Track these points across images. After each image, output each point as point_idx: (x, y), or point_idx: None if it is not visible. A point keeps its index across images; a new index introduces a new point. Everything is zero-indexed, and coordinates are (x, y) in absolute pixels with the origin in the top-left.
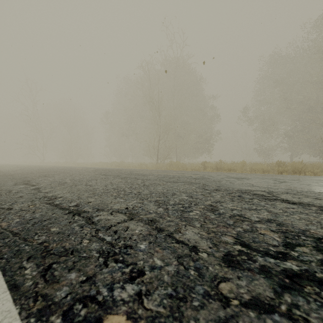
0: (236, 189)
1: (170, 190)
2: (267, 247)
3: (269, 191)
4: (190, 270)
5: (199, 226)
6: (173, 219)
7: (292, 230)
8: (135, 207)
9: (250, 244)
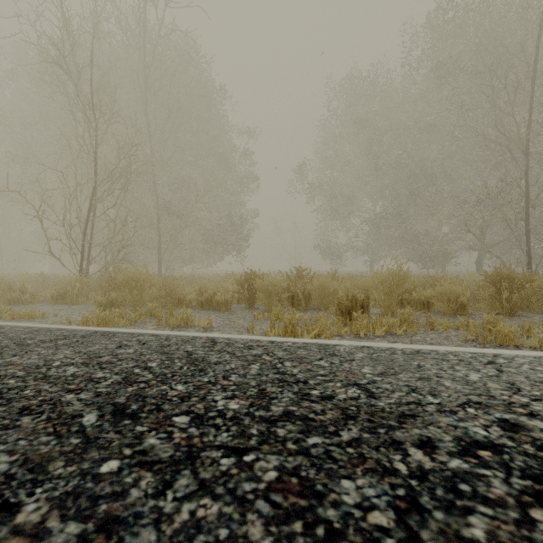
0: None
1: None
2: None
3: None
4: None
5: None
6: None
7: None
8: None
9: None
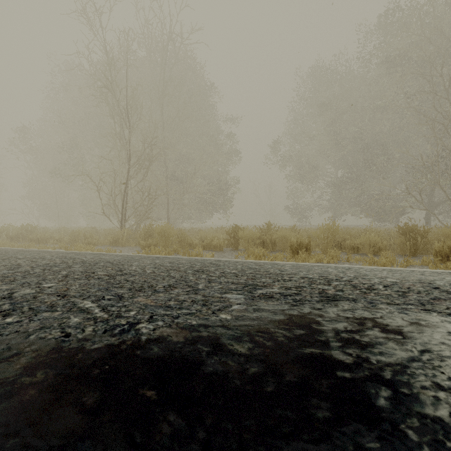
0: None
1: None
2: None
3: None
4: None
5: None
6: None
7: None
8: None
9: None
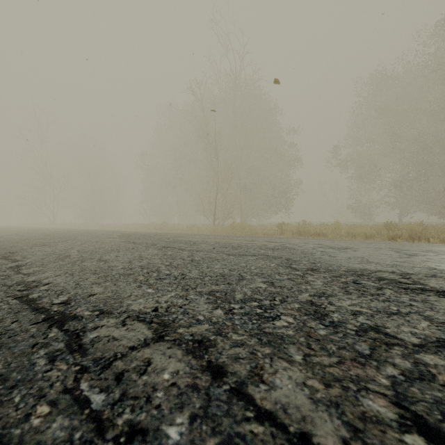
0: (345, 268)
1: (234, 270)
2: None
3: (402, 272)
4: None
5: (300, 361)
6: (245, 338)
7: None
8: (170, 307)
9: (440, 426)
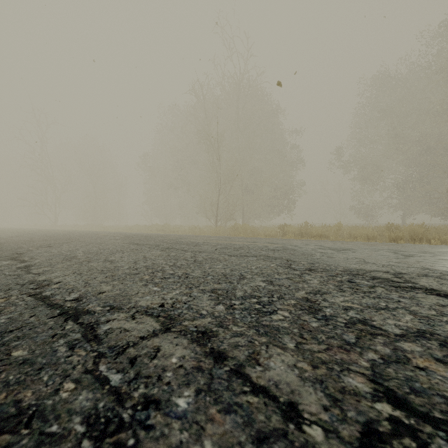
0: (342, 268)
1: (236, 270)
2: (447, 409)
3: (395, 272)
4: None
5: (293, 348)
6: (244, 329)
7: None
8: (176, 303)
9: (407, 397)
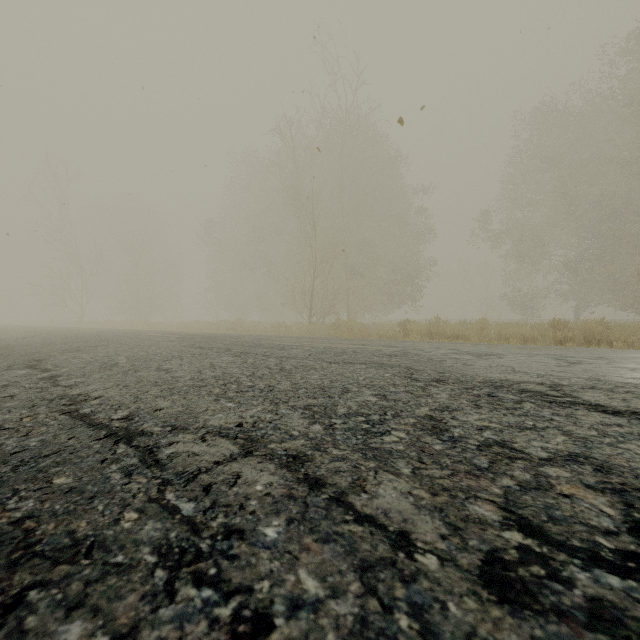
0: (481, 379)
1: (337, 381)
2: (589, 537)
3: (553, 384)
4: (396, 615)
5: (408, 474)
6: (347, 453)
7: (637, 486)
8: (258, 422)
9: (542, 525)
